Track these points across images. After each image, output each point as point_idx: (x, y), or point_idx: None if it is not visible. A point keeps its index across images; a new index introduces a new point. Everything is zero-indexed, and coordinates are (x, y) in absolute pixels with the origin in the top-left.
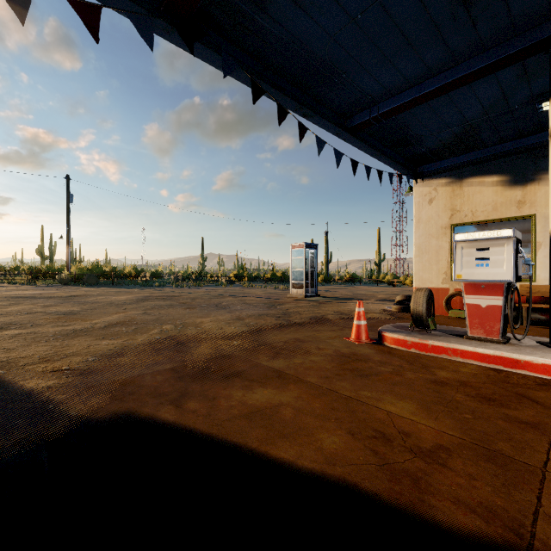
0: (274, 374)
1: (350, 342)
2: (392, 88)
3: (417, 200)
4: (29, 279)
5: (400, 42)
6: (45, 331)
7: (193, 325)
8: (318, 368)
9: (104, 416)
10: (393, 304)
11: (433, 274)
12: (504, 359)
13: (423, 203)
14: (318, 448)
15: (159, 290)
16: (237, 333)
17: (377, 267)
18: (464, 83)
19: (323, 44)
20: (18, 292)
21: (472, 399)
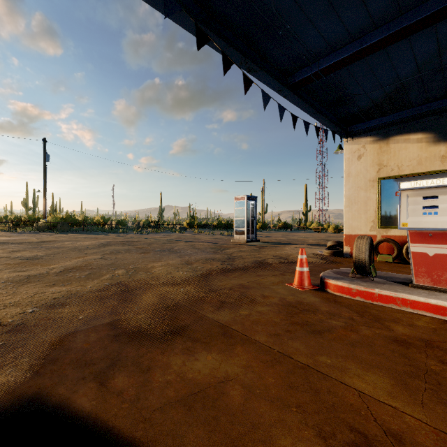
0: (219, 329)
1: (294, 288)
2: (333, 42)
3: (347, 156)
4: (10, 226)
5: None
6: None
7: (144, 270)
8: (265, 321)
9: (5, 401)
10: (325, 249)
11: (362, 222)
12: None
13: (352, 159)
14: None
15: (121, 236)
16: (184, 278)
17: (304, 216)
18: (406, 34)
19: None
20: None
21: None
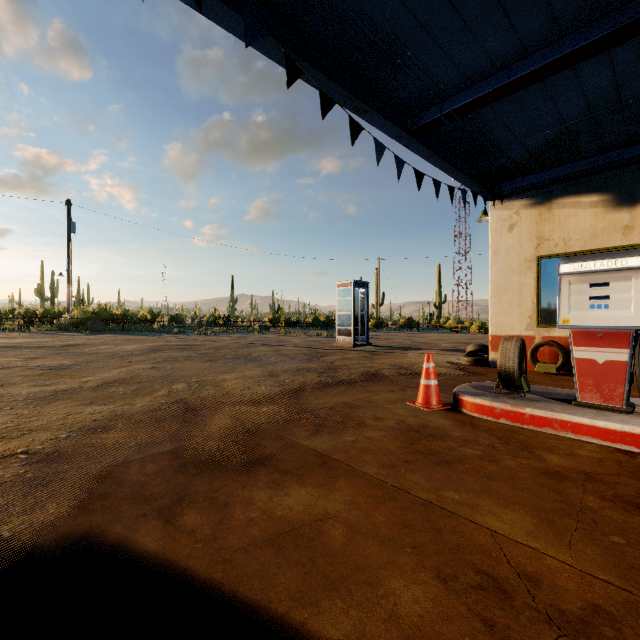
0: (315, 459)
1: (417, 408)
2: (471, 73)
3: (494, 226)
4: (21, 324)
5: (488, 2)
6: (16, 392)
7: (212, 384)
8: (377, 449)
9: (49, 541)
10: (464, 355)
11: (514, 318)
12: (638, 437)
13: (501, 230)
14: (390, 613)
15: (178, 338)
16: (268, 395)
17: (437, 310)
18: (569, 63)
19: (383, 4)
20: (2, 340)
21: (612, 506)
